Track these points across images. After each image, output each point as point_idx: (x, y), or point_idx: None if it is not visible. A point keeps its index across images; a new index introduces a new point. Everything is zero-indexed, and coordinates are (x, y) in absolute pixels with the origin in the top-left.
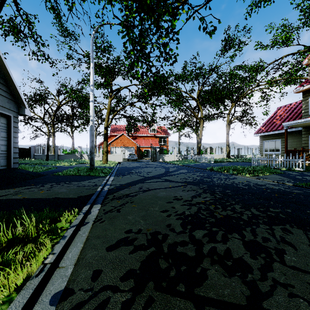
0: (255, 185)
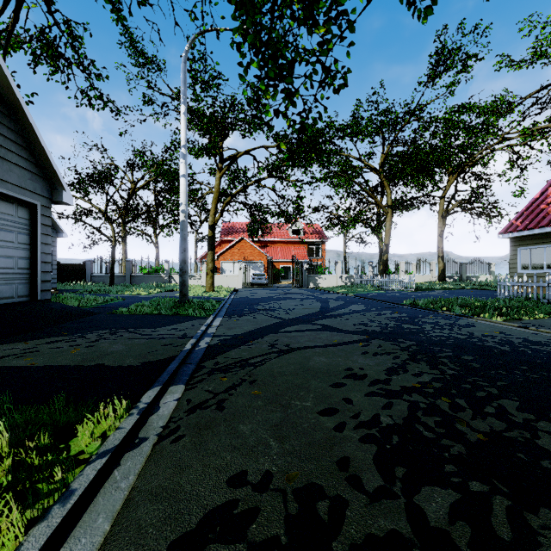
0: (525, 342)
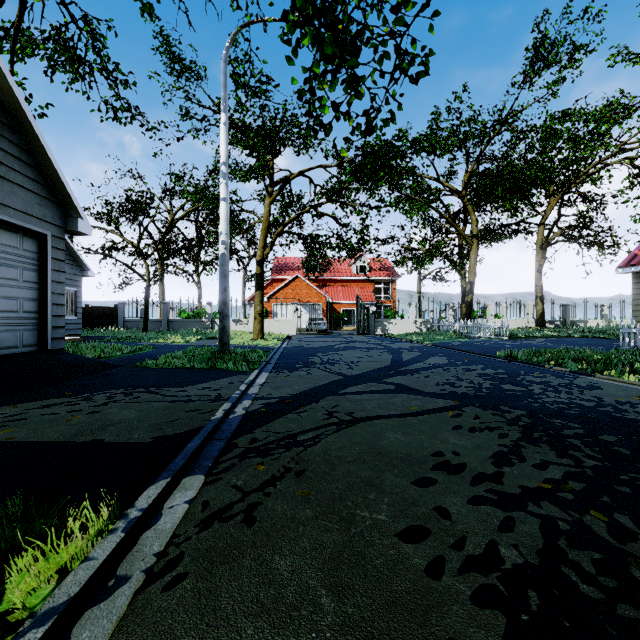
0: None
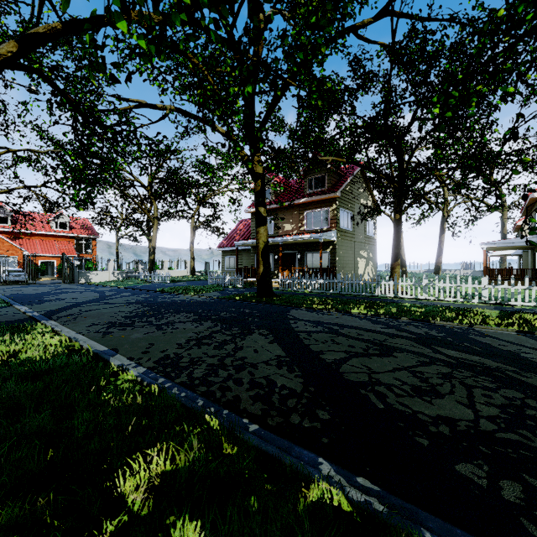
0: (190, 300)
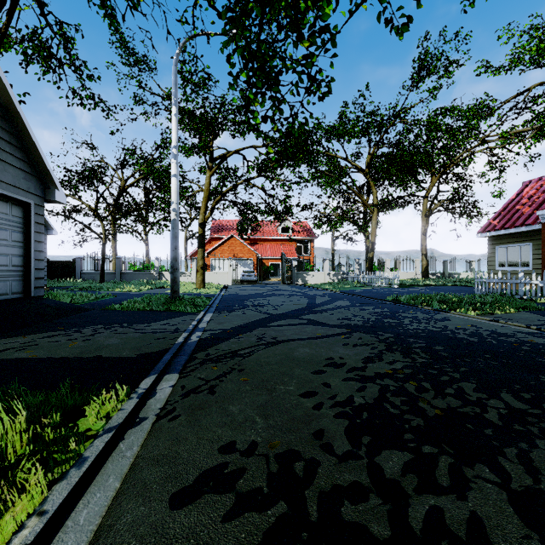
0: (492, 334)
